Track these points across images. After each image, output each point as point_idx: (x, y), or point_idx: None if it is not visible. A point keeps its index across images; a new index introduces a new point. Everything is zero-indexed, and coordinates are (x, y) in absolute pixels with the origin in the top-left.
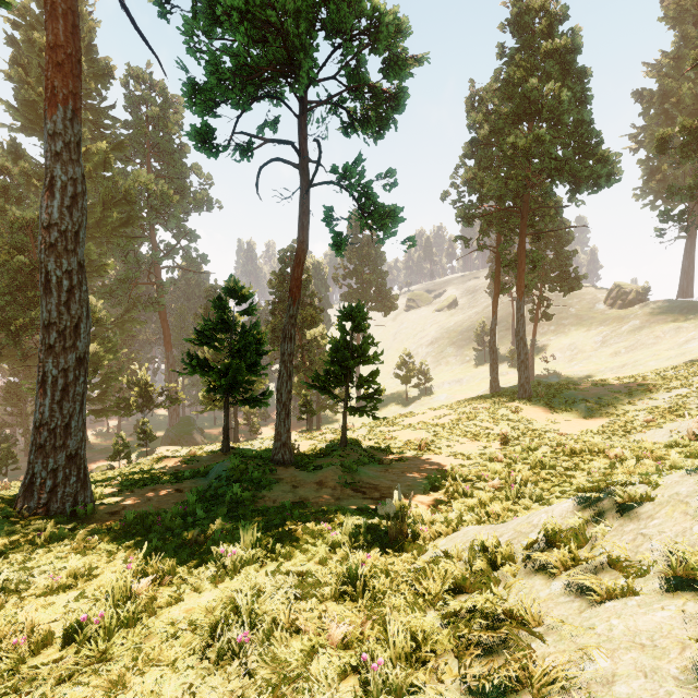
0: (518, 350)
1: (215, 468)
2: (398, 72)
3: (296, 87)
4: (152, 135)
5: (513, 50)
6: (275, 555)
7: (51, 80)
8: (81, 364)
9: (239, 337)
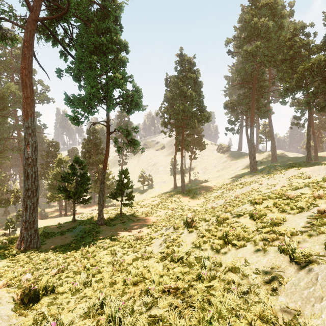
0: (181, 175)
1: (77, 228)
2: (139, 107)
3: (108, 110)
4: (15, 63)
5: (179, 71)
6: (114, 245)
7: (26, 109)
8: (37, 200)
9: (80, 179)
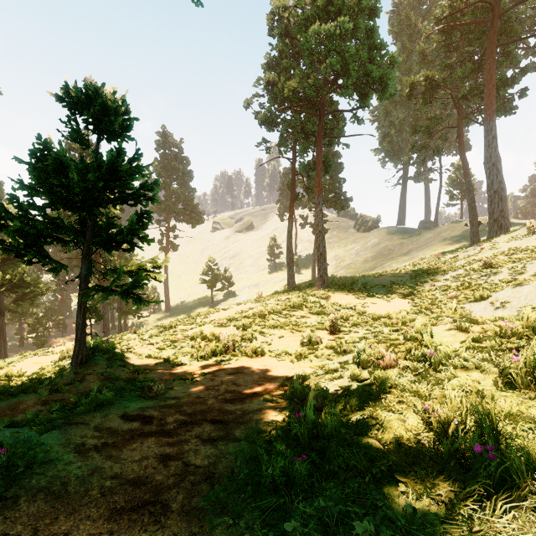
0: (317, 243)
1: None
2: None
3: None
4: None
5: None
6: None
7: None
8: None
9: None
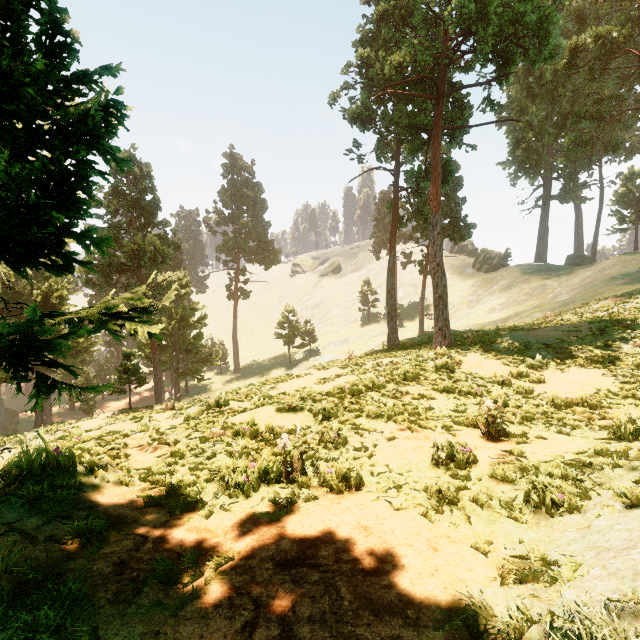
0: (434, 282)
1: None
2: None
3: None
4: None
5: None
6: None
7: None
8: None
9: None
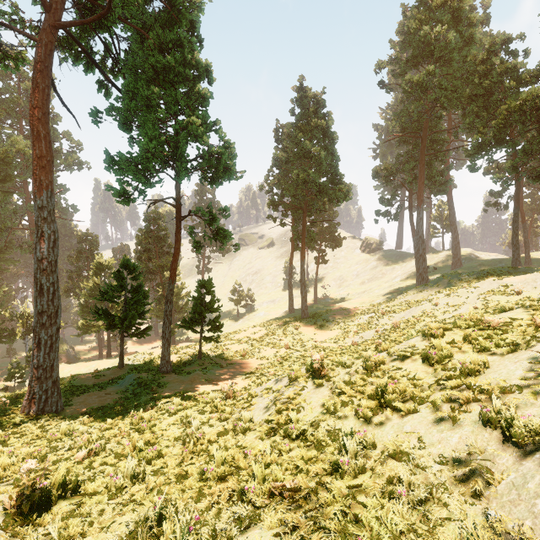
0: (301, 290)
1: (126, 379)
2: (230, 175)
3: (177, 178)
4: (25, 104)
5: (298, 116)
6: (187, 407)
7: (39, 176)
8: (58, 331)
9: (132, 296)
